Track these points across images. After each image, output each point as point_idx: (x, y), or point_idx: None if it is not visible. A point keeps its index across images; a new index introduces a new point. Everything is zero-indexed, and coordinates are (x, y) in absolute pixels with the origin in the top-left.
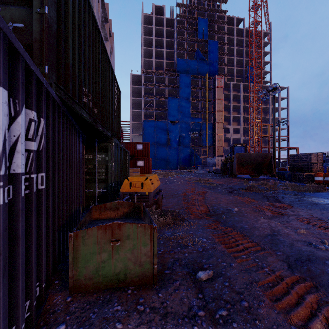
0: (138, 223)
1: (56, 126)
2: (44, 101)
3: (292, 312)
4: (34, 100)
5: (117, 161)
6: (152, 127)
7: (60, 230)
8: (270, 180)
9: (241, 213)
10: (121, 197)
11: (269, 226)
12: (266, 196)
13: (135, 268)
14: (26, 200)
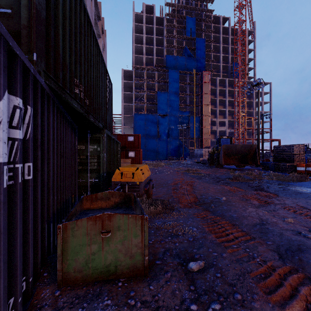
0: (129, 214)
1: (46, 115)
2: (31, 88)
3: (287, 306)
4: (19, 86)
5: (109, 151)
6: (142, 120)
7: (50, 220)
8: (255, 170)
9: (229, 202)
10: (112, 187)
11: (257, 215)
12: (251, 185)
13: (126, 260)
14: (10, 192)
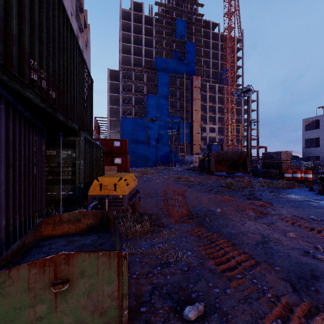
0: (99, 252)
1: None
2: None
3: None
4: None
5: (88, 158)
6: (130, 124)
7: None
8: (245, 177)
9: (225, 215)
10: (89, 202)
11: (257, 230)
12: (244, 194)
13: (94, 320)
14: None
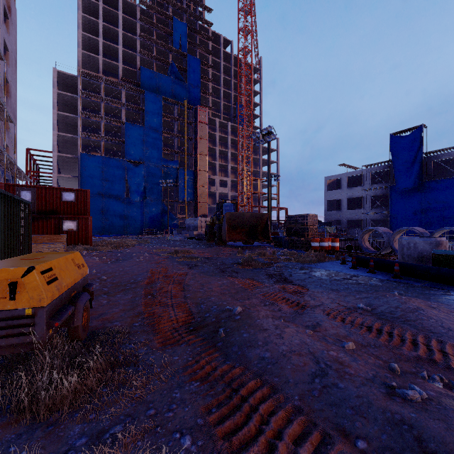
0: None
1: None
2: None
3: None
4: None
5: None
6: (98, 167)
7: None
8: (267, 248)
9: (250, 319)
10: None
11: (304, 345)
12: (270, 274)
13: None
14: None
